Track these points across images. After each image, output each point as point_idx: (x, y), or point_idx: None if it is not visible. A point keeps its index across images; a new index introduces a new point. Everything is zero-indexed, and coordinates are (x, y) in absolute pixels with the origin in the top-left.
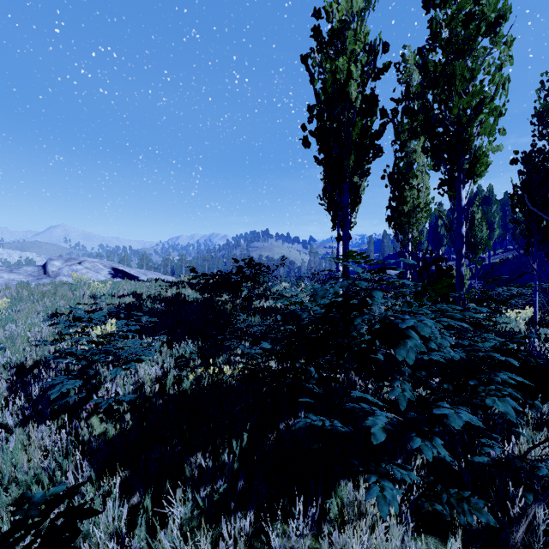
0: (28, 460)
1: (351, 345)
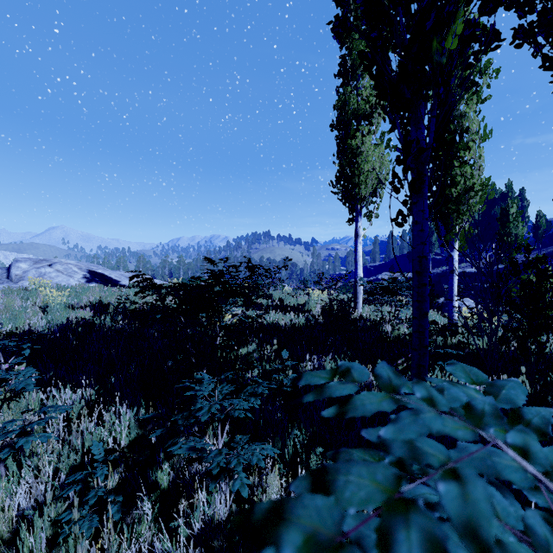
0: None
1: None
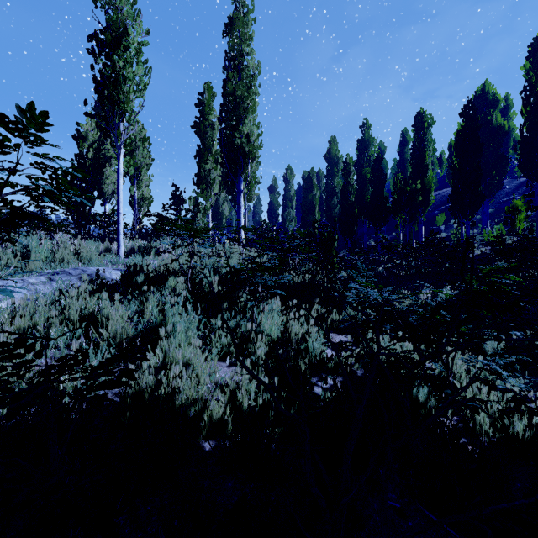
0: None
1: None
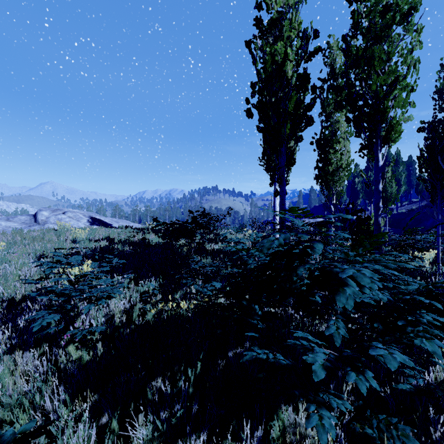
0: (14, 382)
1: (292, 288)
